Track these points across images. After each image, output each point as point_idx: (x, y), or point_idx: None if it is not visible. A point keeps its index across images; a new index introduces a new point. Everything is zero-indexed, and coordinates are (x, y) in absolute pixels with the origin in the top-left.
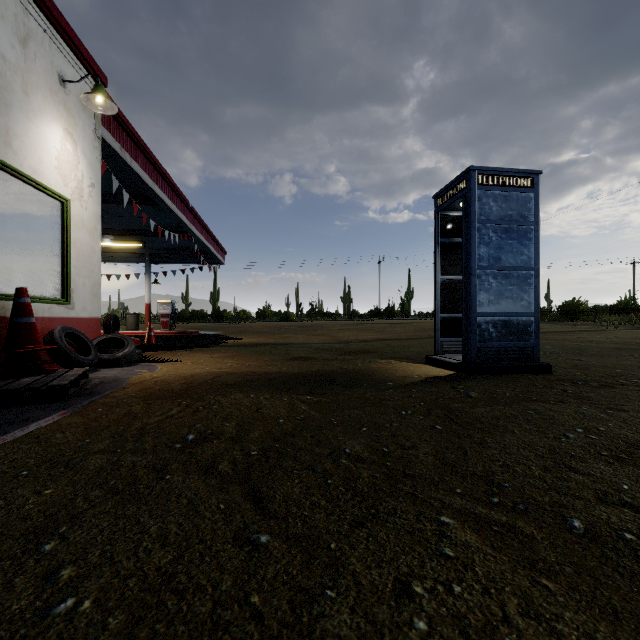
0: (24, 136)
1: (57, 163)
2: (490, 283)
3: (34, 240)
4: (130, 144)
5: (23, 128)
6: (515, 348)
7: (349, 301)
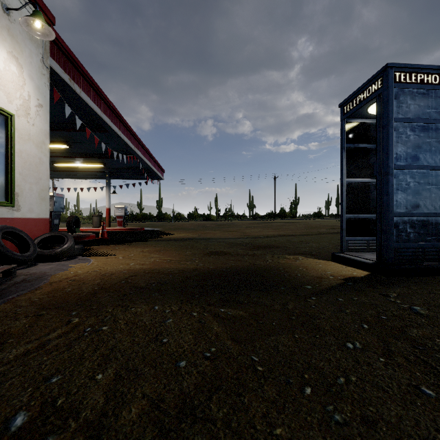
0: None
1: None
2: (408, 182)
3: None
4: (79, 78)
5: None
6: (433, 249)
7: (253, 206)
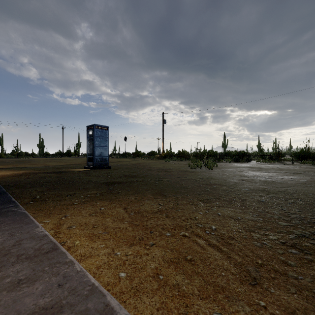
0: None
1: None
2: (98, 149)
3: None
4: None
5: None
6: (104, 163)
7: (43, 147)
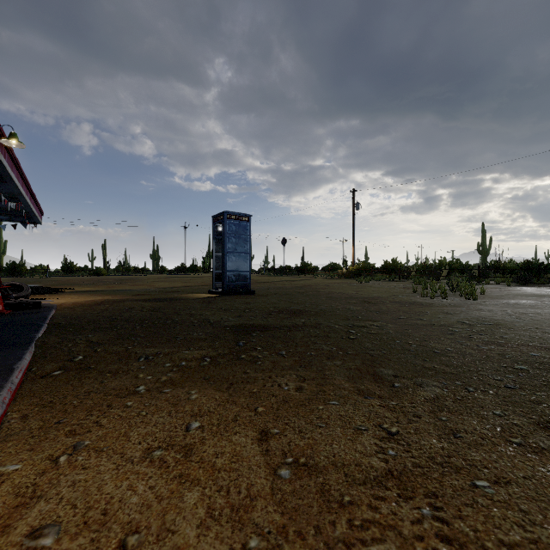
0: None
1: None
2: (232, 258)
3: None
4: (3, 148)
5: None
6: (242, 284)
7: (158, 258)
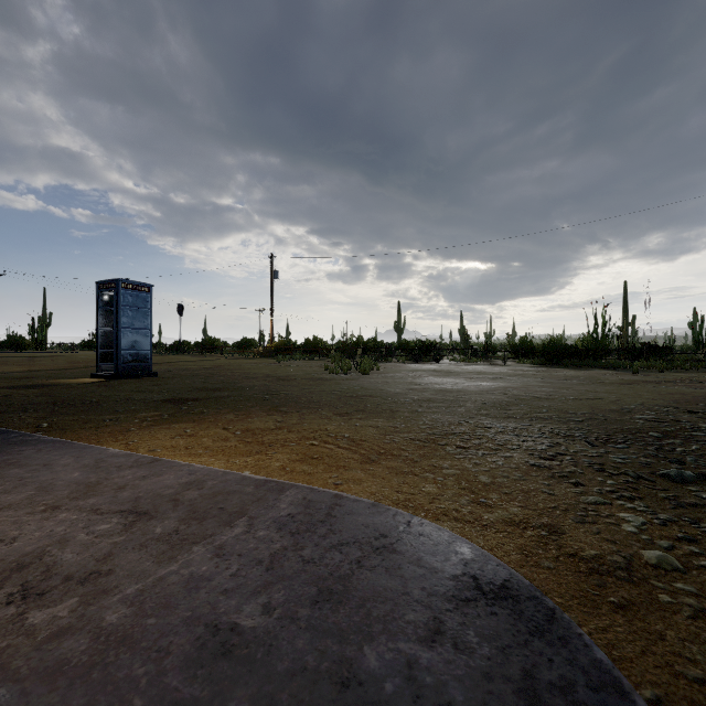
0: None
1: None
2: (129, 335)
3: None
4: None
5: None
6: (141, 366)
7: None
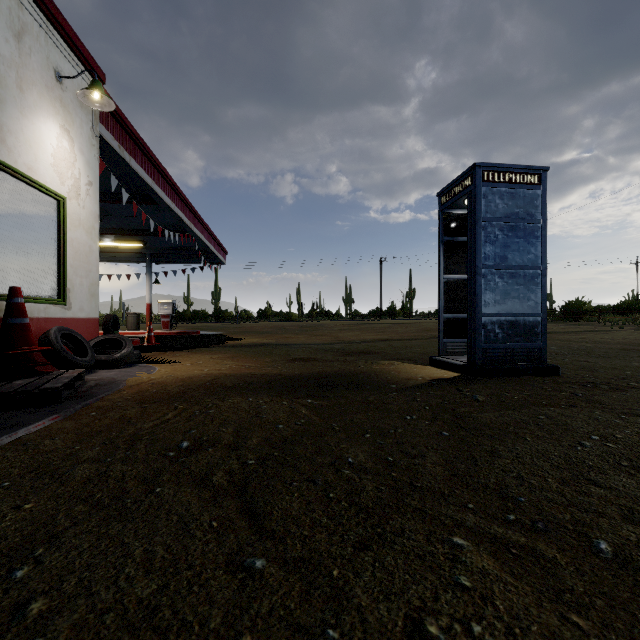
0: (19, 132)
1: (53, 160)
2: (496, 283)
3: (29, 239)
4: (129, 142)
5: (18, 124)
6: (522, 349)
7: (350, 301)
